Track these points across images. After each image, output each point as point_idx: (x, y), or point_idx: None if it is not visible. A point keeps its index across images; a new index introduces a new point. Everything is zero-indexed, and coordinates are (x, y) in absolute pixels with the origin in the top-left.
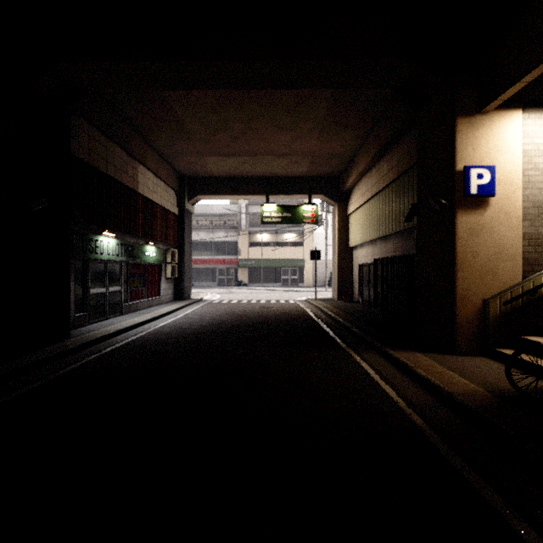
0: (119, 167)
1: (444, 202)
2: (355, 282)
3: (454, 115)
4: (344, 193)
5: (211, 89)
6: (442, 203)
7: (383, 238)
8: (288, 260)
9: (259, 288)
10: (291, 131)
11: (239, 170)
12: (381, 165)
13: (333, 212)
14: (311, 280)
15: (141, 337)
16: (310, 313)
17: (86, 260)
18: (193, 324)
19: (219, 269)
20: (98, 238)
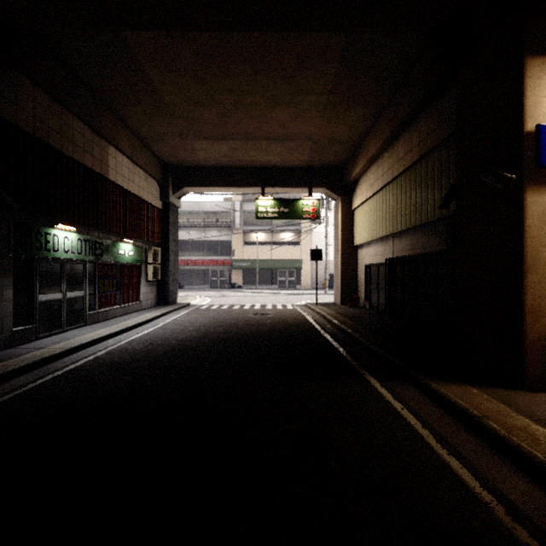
0: (80, 145)
1: (509, 175)
2: (361, 284)
3: (522, 54)
4: (349, 186)
5: (186, 29)
6: (507, 176)
7: (396, 234)
8: (284, 260)
9: (254, 290)
10: (290, 107)
11: (231, 159)
12: (395, 147)
13: (336, 207)
14: (310, 282)
15: (96, 358)
16: (313, 321)
17: (33, 258)
18: (170, 338)
19: (211, 270)
20: (51, 232)
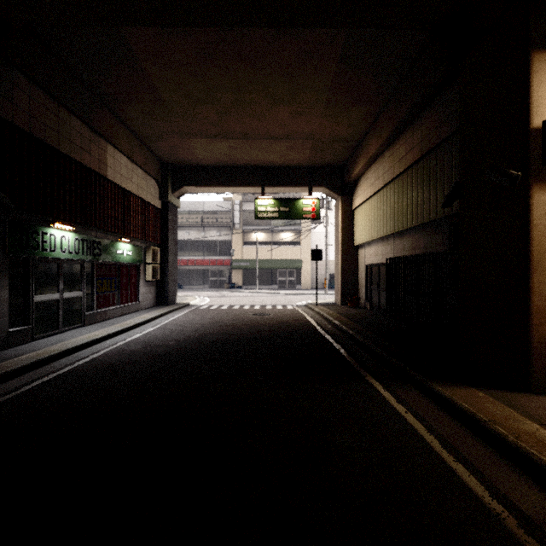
0: (78, 144)
1: (515, 172)
2: (362, 284)
3: (528, 49)
4: (349, 185)
5: (184, 24)
6: (512, 174)
7: (397, 234)
8: (284, 260)
9: (253, 290)
10: (290, 106)
11: (230, 158)
12: (397, 146)
13: (336, 207)
14: (310, 282)
15: (93, 360)
16: (313, 322)
17: (29, 258)
18: (168, 339)
19: (211, 270)
20: (47, 231)
